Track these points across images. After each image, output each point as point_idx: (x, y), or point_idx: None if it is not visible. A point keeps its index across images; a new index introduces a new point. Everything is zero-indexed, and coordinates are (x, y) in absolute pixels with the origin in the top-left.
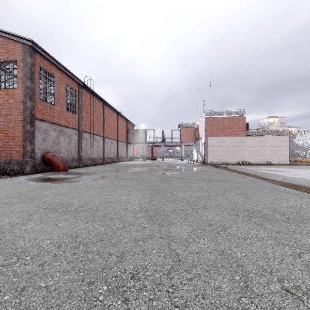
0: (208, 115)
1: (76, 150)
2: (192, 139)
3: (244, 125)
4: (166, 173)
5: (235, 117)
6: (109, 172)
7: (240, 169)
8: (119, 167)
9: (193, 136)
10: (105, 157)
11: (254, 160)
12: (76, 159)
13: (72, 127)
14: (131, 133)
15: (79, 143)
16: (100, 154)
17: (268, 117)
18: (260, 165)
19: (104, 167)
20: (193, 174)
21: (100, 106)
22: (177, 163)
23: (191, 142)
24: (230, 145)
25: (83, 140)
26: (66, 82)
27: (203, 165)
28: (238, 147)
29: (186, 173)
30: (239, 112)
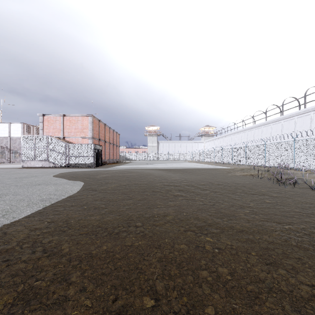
0: None
1: None
2: None
3: None
4: None
5: None
6: None
7: None
8: None
9: None
10: None
11: None
12: None
13: None
14: None
15: None
16: None
17: None
18: None
19: None
20: None
21: None
22: None
23: None
24: None
25: None
26: None
27: None
28: None
29: None
30: None
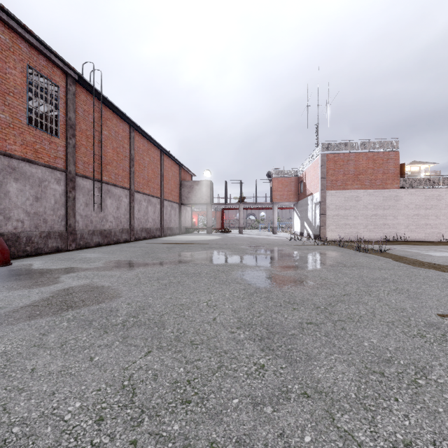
0: (326, 150)
1: (59, 215)
2: (291, 196)
3: (396, 167)
4: (259, 274)
5: (378, 153)
6: (105, 271)
7: (427, 257)
8: (151, 252)
9: (294, 192)
10: (134, 229)
11: (416, 233)
12: (58, 233)
13: (47, 164)
14: (186, 187)
15: (68, 199)
16: (122, 223)
17: (411, 164)
18: (438, 244)
19: (120, 250)
20: (343, 283)
21: (123, 132)
22: (269, 239)
23: (289, 201)
24: (369, 205)
25: (78, 194)
26: (28, 60)
27: (325, 246)
28: (384, 208)
29: (316, 274)
30: (386, 143)
